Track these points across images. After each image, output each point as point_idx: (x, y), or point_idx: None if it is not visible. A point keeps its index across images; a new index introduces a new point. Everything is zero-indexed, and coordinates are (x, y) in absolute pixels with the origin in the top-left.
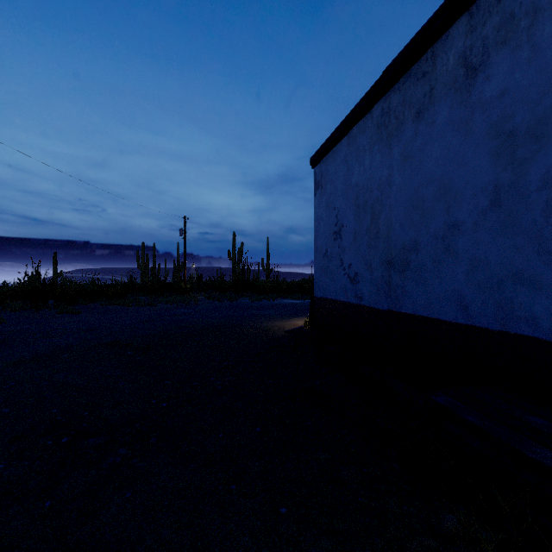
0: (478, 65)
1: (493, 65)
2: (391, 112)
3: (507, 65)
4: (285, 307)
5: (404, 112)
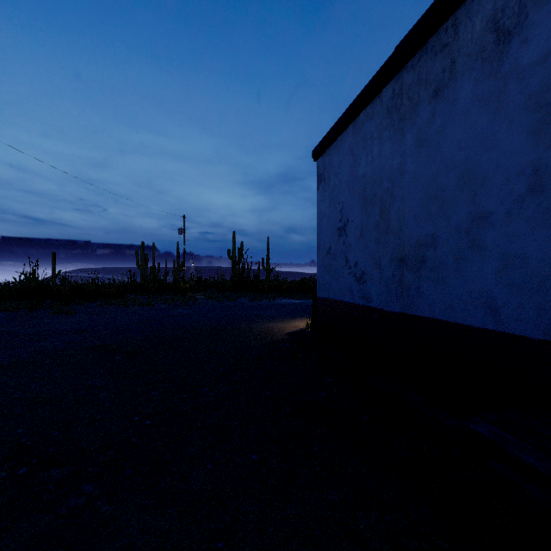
0: (512, 28)
1: (533, 26)
2: (403, 93)
3: None
4: (285, 307)
5: (420, 92)
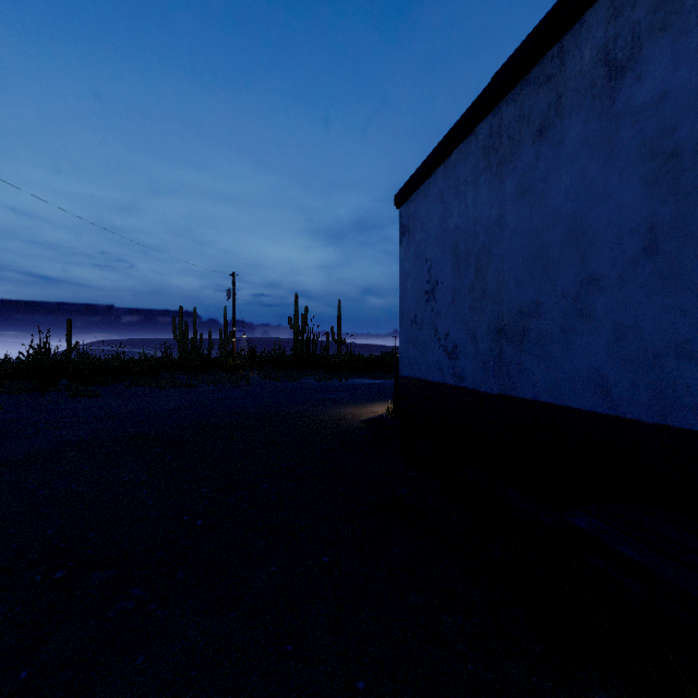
0: (625, 62)
1: (647, 61)
2: (502, 131)
3: (668, 60)
4: (361, 389)
5: (521, 130)
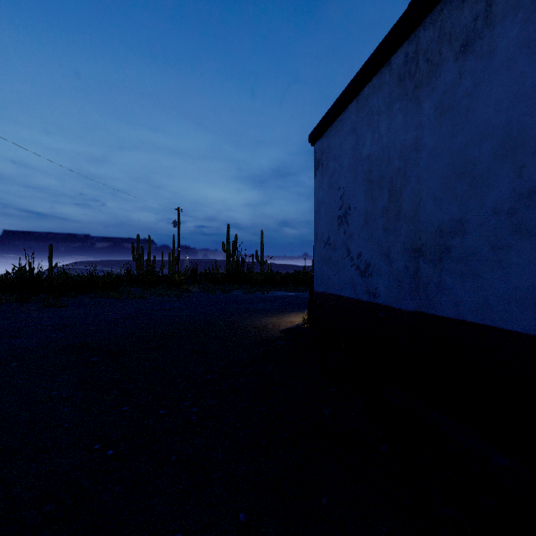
0: None
1: None
2: (419, 55)
3: None
4: (279, 300)
5: (441, 50)
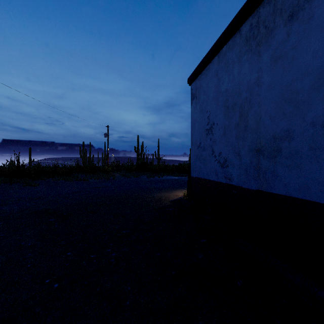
0: None
1: None
2: (260, 24)
3: None
4: (169, 181)
5: (275, 19)
